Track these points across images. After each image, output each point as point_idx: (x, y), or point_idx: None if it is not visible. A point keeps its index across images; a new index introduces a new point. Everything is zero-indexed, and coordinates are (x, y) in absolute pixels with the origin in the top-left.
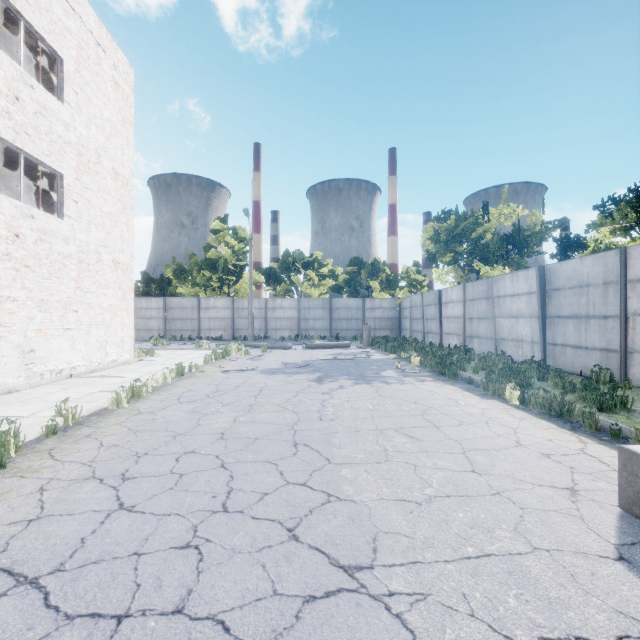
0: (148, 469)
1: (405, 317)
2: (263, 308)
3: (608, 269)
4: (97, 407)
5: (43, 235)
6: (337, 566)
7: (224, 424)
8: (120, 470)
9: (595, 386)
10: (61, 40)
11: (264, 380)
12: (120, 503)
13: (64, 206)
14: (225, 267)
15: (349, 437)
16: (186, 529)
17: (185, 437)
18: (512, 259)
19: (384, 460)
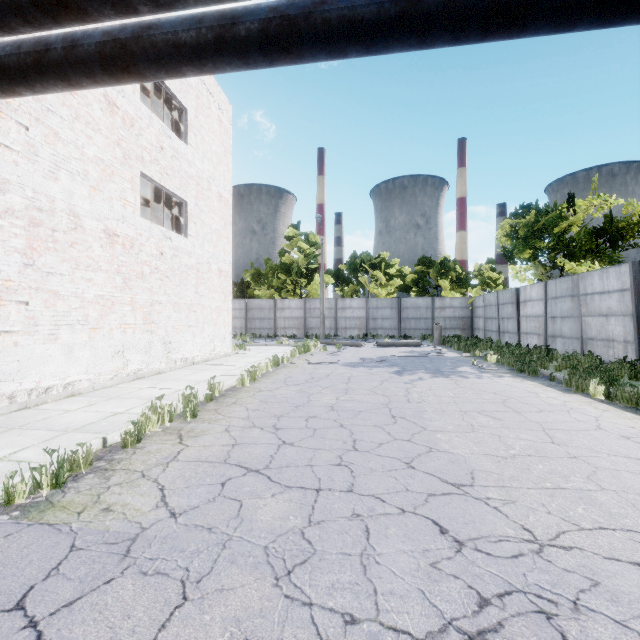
0: (289, 424)
1: (478, 316)
2: (333, 308)
3: None
4: (229, 385)
5: (176, 252)
6: (447, 483)
7: (330, 401)
8: (270, 424)
9: None
10: (186, 95)
11: (349, 371)
12: (283, 441)
13: (188, 227)
14: (298, 270)
15: (437, 414)
16: (334, 457)
17: (304, 407)
18: (603, 253)
19: (471, 431)
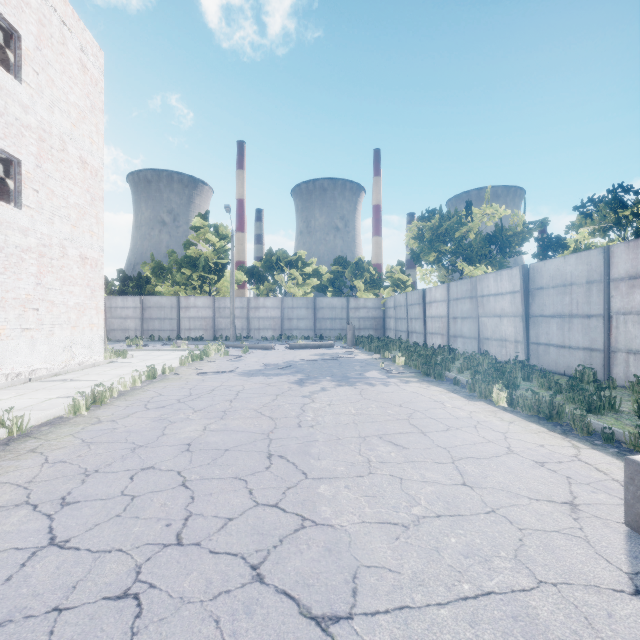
0: (95, 490)
1: (389, 317)
2: (245, 307)
3: (591, 268)
4: (50, 415)
5: None
6: (308, 617)
7: (192, 433)
8: (61, 493)
9: (582, 386)
10: (18, 14)
11: (242, 383)
12: (51, 537)
13: (22, 195)
14: (206, 265)
15: (329, 446)
16: (127, 571)
17: (146, 449)
18: (495, 259)
19: (367, 473)
